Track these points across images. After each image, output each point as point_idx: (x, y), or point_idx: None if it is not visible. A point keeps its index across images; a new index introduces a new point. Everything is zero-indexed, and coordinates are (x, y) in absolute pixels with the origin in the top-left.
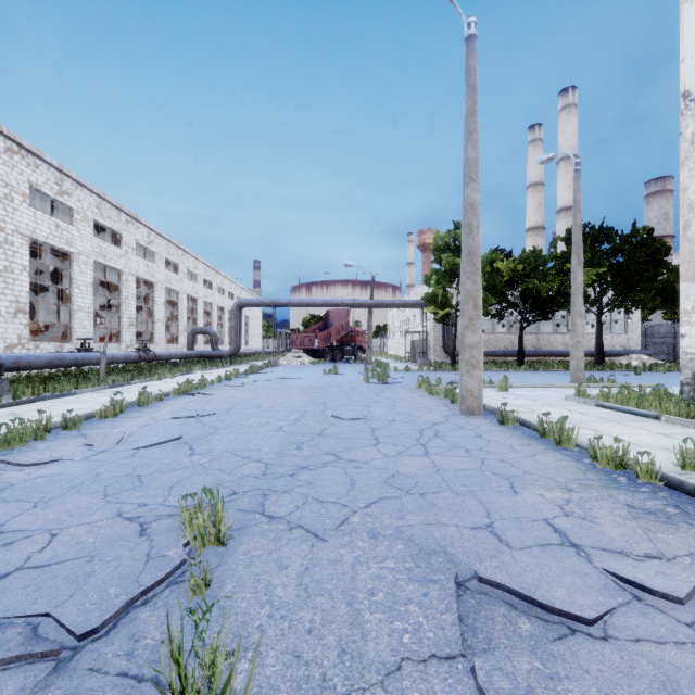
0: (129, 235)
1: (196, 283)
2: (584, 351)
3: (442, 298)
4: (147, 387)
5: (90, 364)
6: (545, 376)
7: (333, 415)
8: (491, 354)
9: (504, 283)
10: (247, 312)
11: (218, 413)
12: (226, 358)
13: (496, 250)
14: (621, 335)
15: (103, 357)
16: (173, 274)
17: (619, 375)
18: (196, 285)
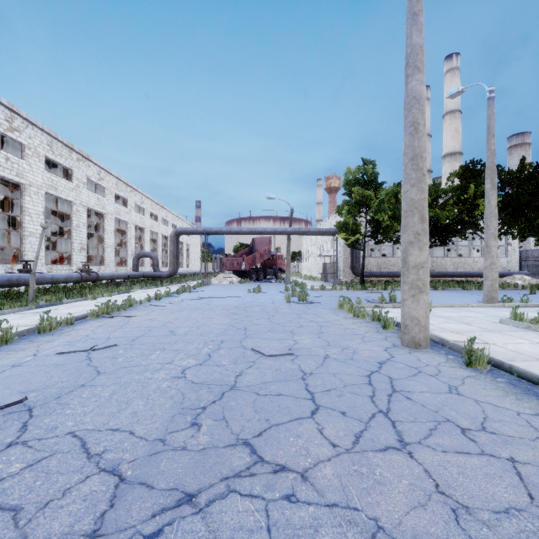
0: (80, 171)
1: (143, 216)
2: (472, 272)
3: (352, 225)
4: (75, 306)
5: (27, 284)
6: (449, 294)
7: (253, 348)
8: (393, 275)
9: None
10: (188, 240)
11: (120, 343)
12: (167, 278)
13: (400, 184)
14: (502, 258)
15: (32, 278)
16: (122, 207)
17: (514, 293)
18: (143, 217)
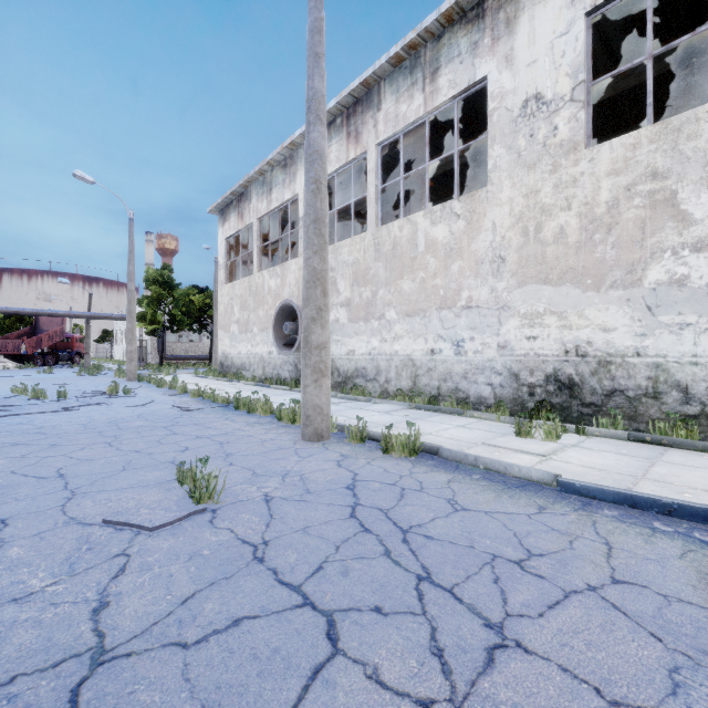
0: None
1: None
2: None
3: (152, 317)
4: None
5: None
6: None
7: (54, 384)
8: (196, 358)
9: (197, 311)
10: None
11: None
12: None
13: (194, 287)
14: None
15: None
16: None
17: None
18: None
